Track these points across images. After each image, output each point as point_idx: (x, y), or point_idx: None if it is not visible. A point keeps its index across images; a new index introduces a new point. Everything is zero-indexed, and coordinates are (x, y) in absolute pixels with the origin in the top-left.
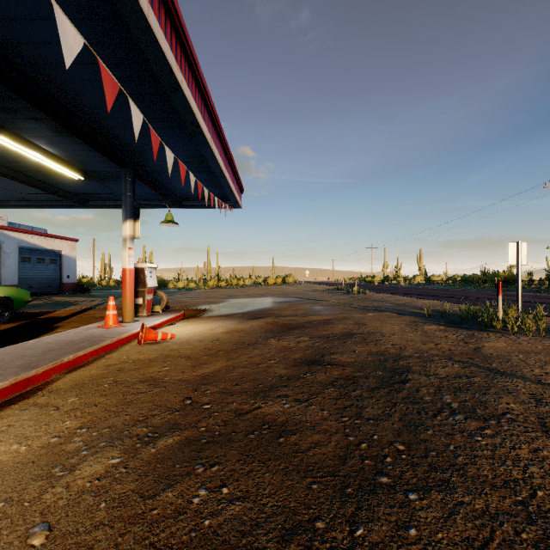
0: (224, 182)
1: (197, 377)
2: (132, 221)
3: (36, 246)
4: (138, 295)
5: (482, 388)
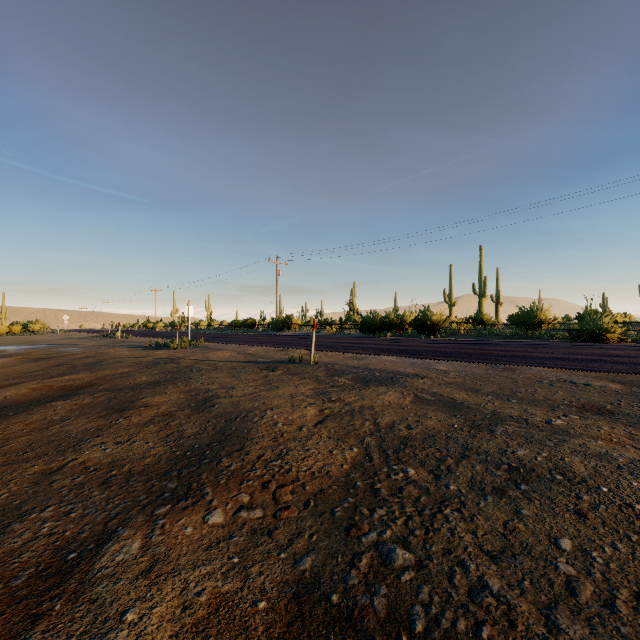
0: None
1: None
2: None
3: None
4: None
5: (128, 360)
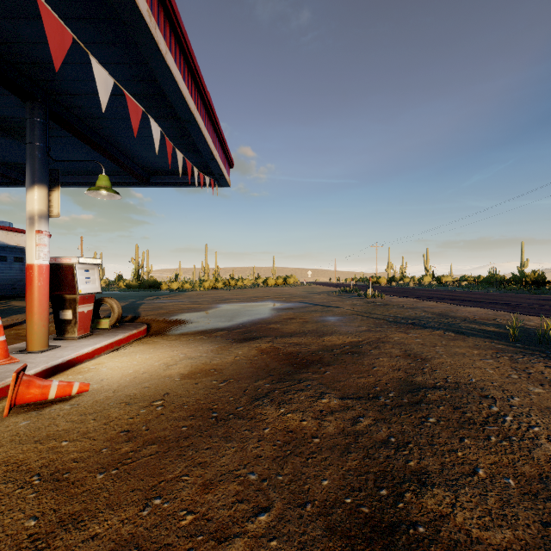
0: (197, 134)
1: None
2: (44, 188)
3: None
4: (65, 305)
5: None
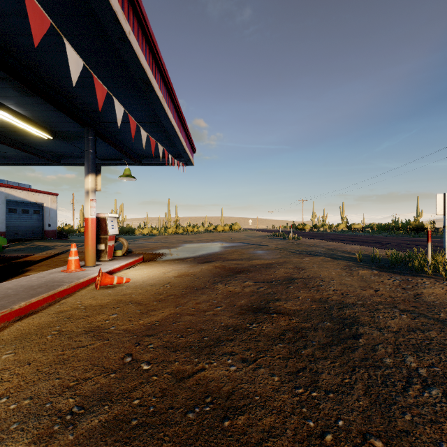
0: (177, 141)
1: (143, 327)
2: (94, 175)
3: (21, 199)
4: (101, 241)
5: (443, 346)
